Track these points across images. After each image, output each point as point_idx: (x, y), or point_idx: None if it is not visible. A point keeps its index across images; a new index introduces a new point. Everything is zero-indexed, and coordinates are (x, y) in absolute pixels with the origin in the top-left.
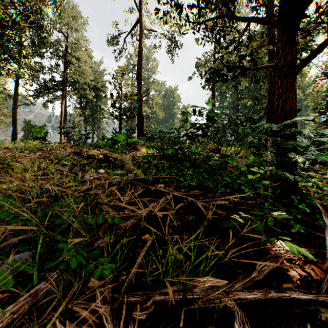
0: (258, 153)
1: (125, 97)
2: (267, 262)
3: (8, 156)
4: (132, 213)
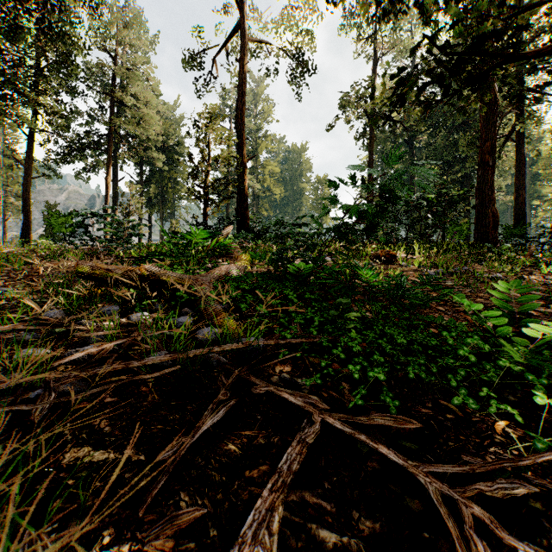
0: None
1: (215, 159)
2: None
3: None
4: None
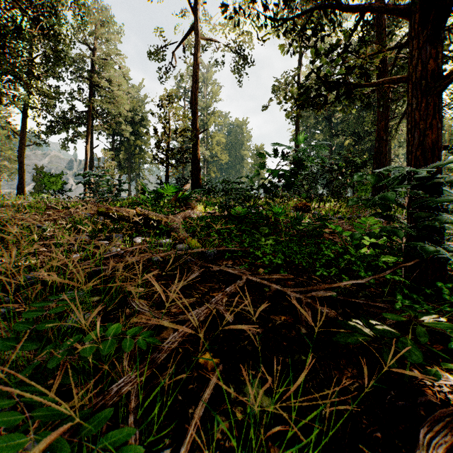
0: (385, 215)
1: (175, 133)
2: (438, 425)
3: (5, 216)
4: (182, 316)
